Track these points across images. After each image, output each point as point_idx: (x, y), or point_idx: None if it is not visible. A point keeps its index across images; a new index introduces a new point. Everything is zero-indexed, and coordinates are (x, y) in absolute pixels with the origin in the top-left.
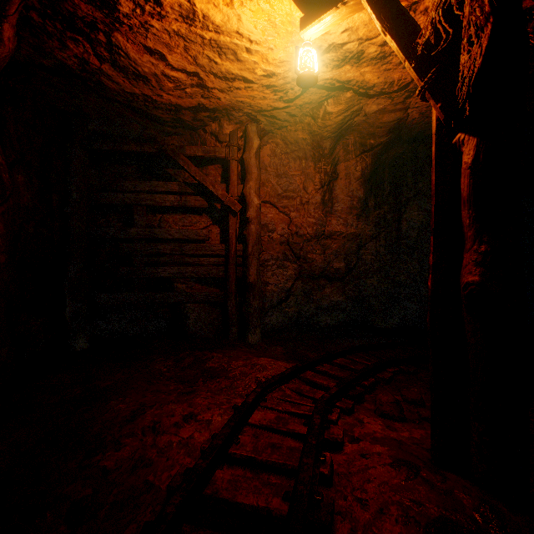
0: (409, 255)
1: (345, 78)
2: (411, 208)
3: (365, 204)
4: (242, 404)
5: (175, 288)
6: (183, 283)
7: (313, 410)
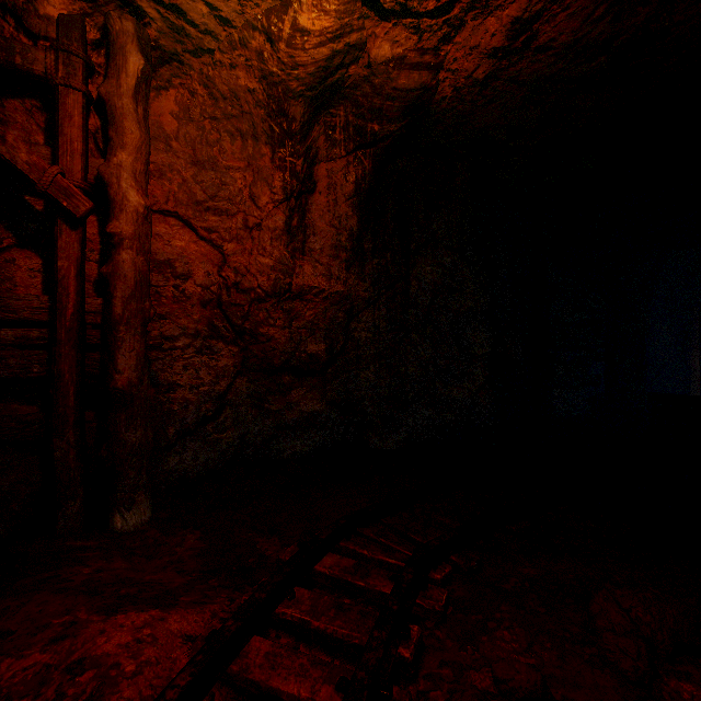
0: (419, 333)
1: None
2: (423, 260)
3: (358, 245)
4: None
5: None
6: None
7: None
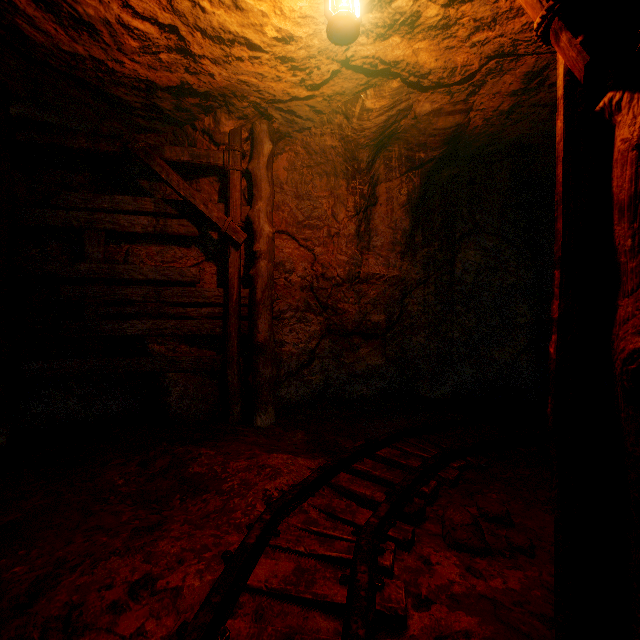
0: (464, 306)
1: (392, 58)
2: (467, 245)
3: (411, 239)
4: (238, 549)
5: (150, 351)
6: (162, 343)
7: (354, 549)
